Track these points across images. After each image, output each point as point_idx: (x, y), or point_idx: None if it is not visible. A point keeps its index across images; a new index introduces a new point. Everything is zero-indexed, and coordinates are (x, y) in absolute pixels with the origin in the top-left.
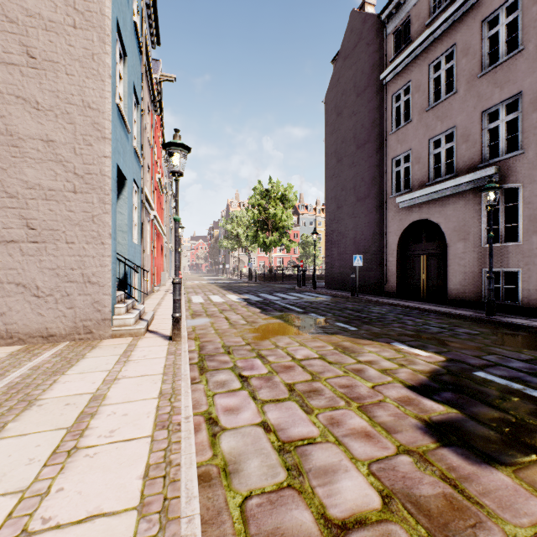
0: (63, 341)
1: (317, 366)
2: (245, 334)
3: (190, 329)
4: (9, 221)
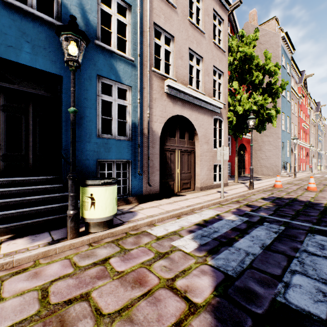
0: (271, 176)
1: (323, 182)
2: (316, 180)
3: (301, 178)
4: (263, 156)
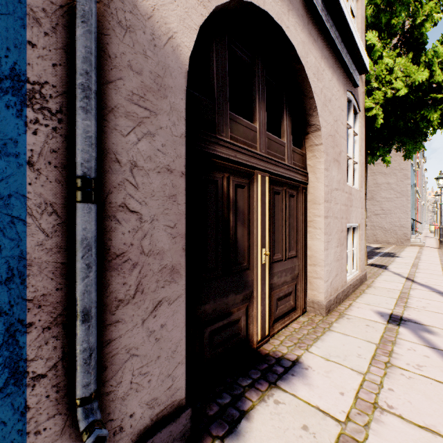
0: (392, 245)
1: None
2: None
3: None
4: (376, 209)
